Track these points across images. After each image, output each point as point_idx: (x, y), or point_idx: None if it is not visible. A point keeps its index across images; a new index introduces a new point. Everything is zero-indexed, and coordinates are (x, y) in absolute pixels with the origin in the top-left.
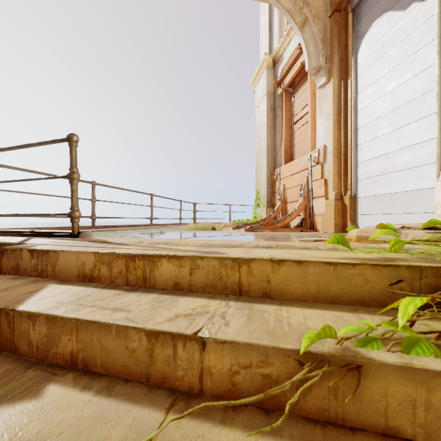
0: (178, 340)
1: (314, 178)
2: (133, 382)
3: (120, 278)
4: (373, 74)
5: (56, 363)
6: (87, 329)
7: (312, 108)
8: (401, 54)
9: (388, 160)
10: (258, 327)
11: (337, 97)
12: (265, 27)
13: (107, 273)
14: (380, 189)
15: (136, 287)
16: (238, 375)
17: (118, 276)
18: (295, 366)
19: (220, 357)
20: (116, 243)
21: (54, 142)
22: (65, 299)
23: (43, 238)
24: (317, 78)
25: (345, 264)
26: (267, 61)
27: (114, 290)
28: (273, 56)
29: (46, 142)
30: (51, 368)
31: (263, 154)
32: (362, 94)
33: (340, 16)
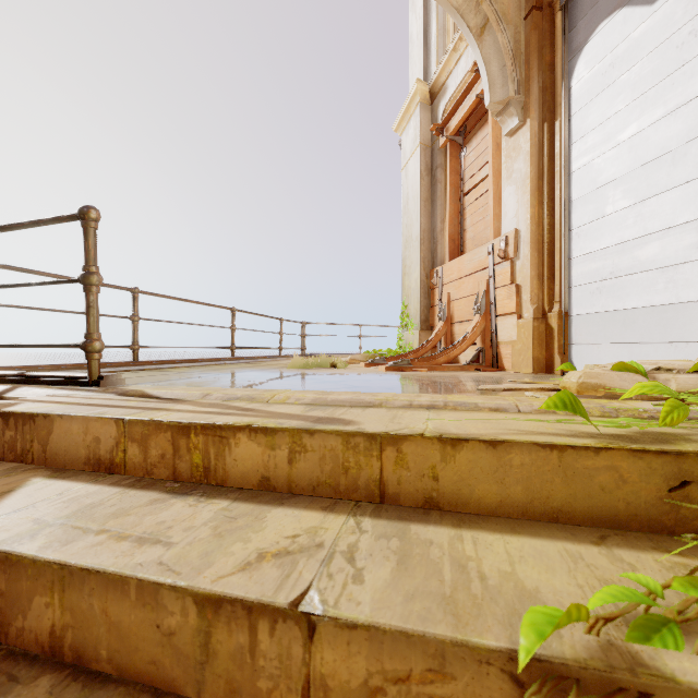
0: (259, 616)
1: (499, 284)
2: (169, 697)
3: (162, 466)
4: (598, 111)
5: (22, 649)
6: (81, 586)
7: (495, 169)
8: (646, 78)
9: (623, 253)
10: (420, 586)
11: (538, 150)
12: (418, 39)
13: (140, 457)
14: (610, 302)
15: (190, 485)
16: (383, 697)
17: (159, 463)
18: (504, 686)
19: (344, 657)
20: (162, 398)
21: (57, 220)
22: (51, 514)
23: (37, 386)
24: (503, 120)
25: (580, 449)
26: (421, 93)
27: (148, 491)
28: (431, 84)
29: (44, 222)
30: (10, 662)
31: (414, 243)
32: (579, 144)
33: (541, 16)
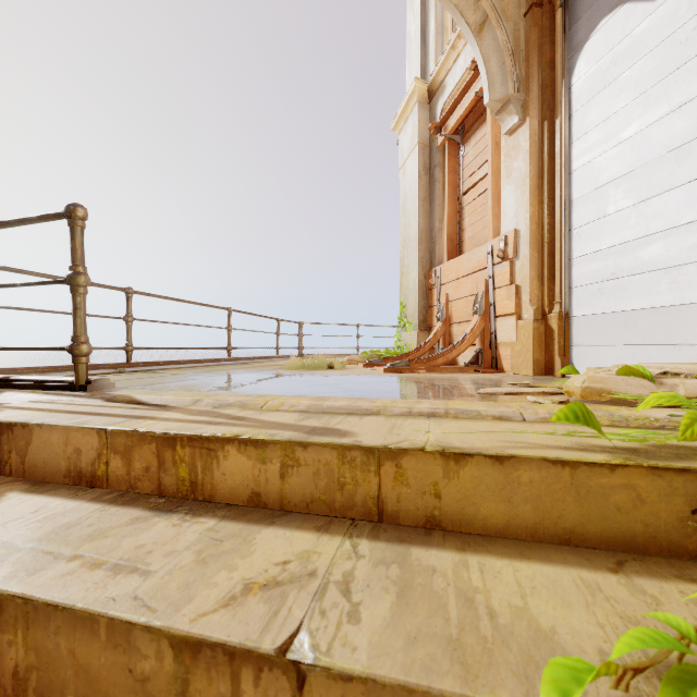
0: (242, 663)
1: (498, 284)
2: None
3: (146, 480)
4: (599, 109)
5: None
6: (46, 623)
7: (494, 168)
8: (648, 75)
9: (625, 254)
10: (423, 626)
11: (538, 149)
12: (416, 37)
13: (123, 470)
14: (612, 304)
15: (176, 500)
16: None
17: (144, 477)
18: None
19: None
20: (150, 404)
21: (43, 219)
22: (22, 536)
23: (22, 391)
24: (503, 118)
25: (595, 466)
26: (419, 92)
27: (130, 508)
28: (429, 83)
29: (29, 220)
30: None
31: (412, 243)
32: (580, 143)
33: (541, 13)
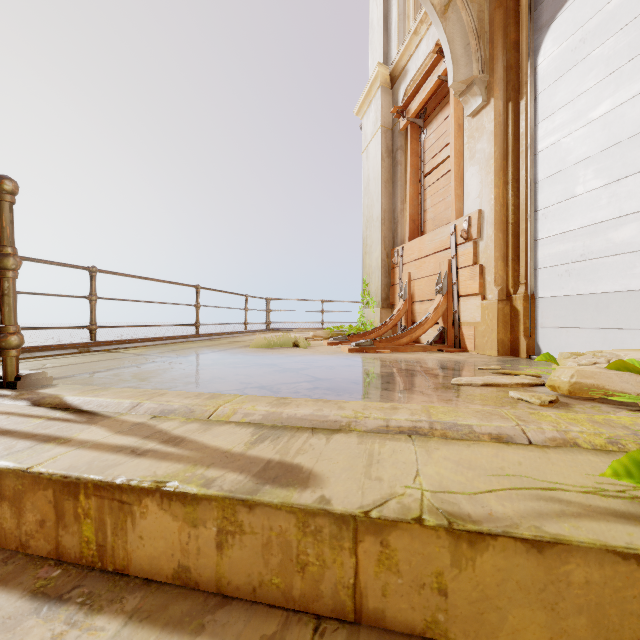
0: None
1: (461, 264)
2: None
3: (41, 537)
4: (567, 88)
5: None
6: None
7: (457, 150)
8: (621, 52)
9: (595, 235)
10: None
11: (502, 130)
12: (378, 25)
13: (11, 522)
14: (581, 286)
15: (75, 572)
16: None
17: (37, 533)
18: None
19: None
20: (79, 410)
21: None
22: None
23: None
24: (467, 100)
25: None
26: (382, 77)
27: (4, 594)
28: (392, 68)
29: None
30: None
31: (375, 223)
32: (546, 123)
33: None
